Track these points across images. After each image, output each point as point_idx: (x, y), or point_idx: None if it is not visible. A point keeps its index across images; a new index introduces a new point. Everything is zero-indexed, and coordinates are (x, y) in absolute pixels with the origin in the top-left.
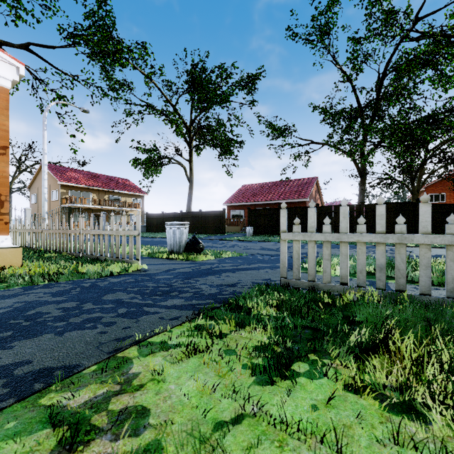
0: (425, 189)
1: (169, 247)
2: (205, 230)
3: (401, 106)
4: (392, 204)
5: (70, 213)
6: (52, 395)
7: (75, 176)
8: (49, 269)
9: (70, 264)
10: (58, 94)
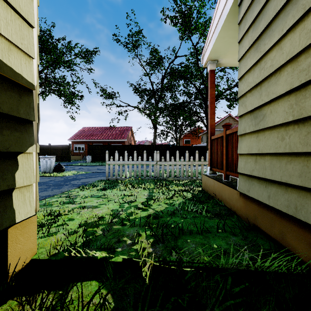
0: (183, 137)
1: (42, 170)
2: None
3: (171, 95)
4: (164, 145)
5: None
6: (56, 196)
7: None
8: None
9: None
10: None
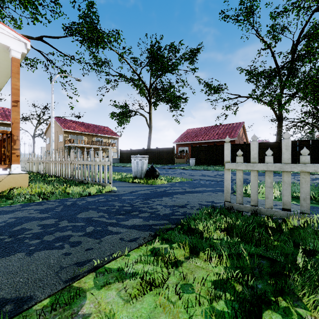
0: None
1: (133, 174)
2: (160, 161)
3: (313, 64)
4: (306, 141)
5: (70, 150)
6: None
7: (73, 125)
8: (46, 190)
9: (61, 186)
10: (61, 69)
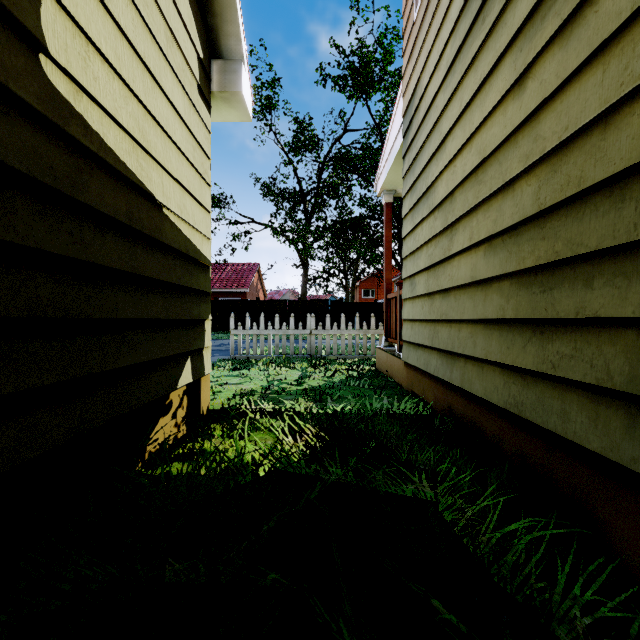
0: (360, 283)
1: None
2: None
3: (337, 203)
4: (323, 301)
5: None
6: None
7: None
8: None
9: None
10: None
